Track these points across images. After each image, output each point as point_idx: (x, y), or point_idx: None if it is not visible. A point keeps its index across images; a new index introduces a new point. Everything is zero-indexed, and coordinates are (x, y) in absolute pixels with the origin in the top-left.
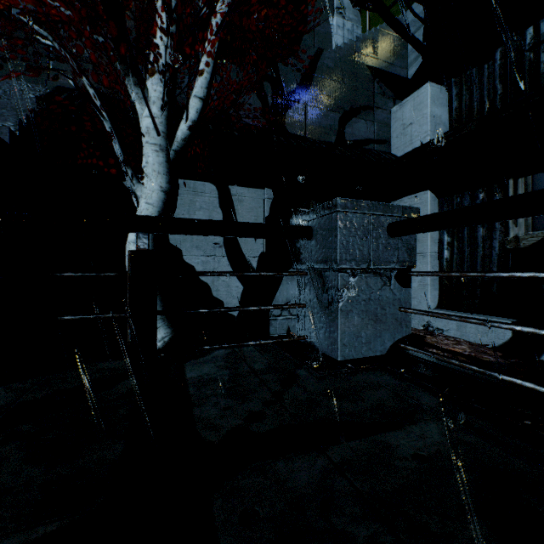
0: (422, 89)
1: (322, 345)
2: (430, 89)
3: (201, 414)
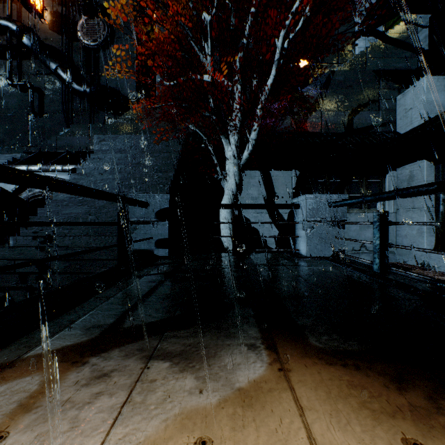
0: (419, 82)
1: (303, 252)
2: (426, 82)
3: (255, 261)
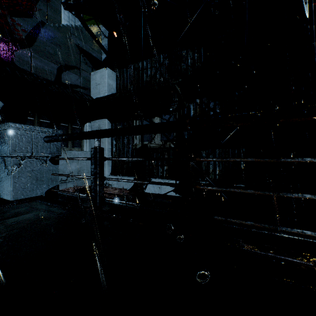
0: (104, 69)
1: (5, 195)
2: (107, 71)
3: None
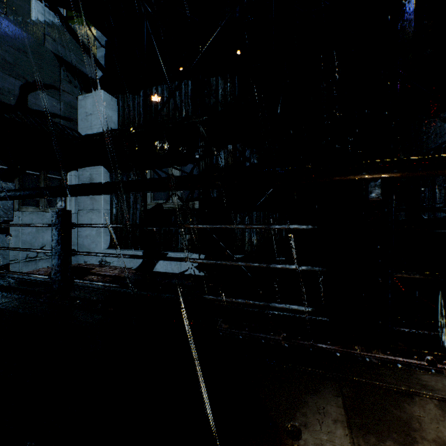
0: (99, 93)
1: None
2: (104, 95)
3: None
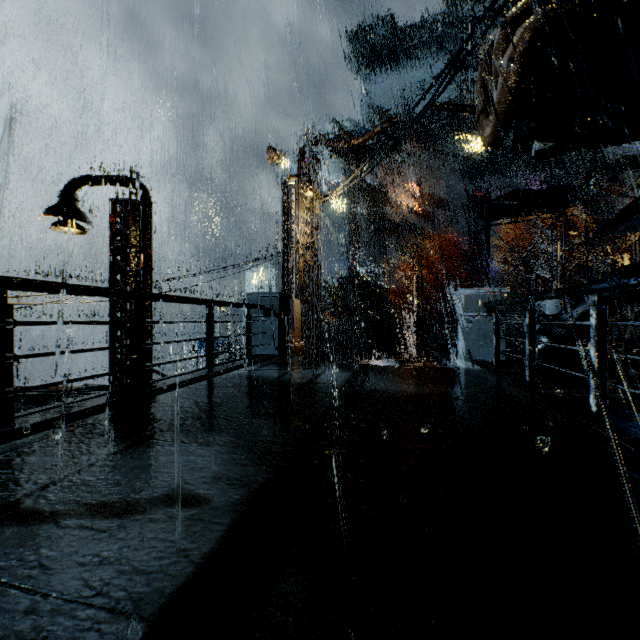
0: None
1: None
2: None
3: None
